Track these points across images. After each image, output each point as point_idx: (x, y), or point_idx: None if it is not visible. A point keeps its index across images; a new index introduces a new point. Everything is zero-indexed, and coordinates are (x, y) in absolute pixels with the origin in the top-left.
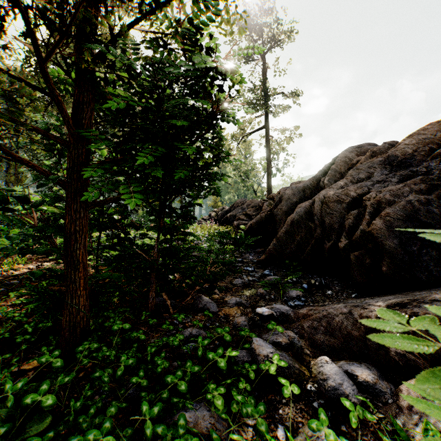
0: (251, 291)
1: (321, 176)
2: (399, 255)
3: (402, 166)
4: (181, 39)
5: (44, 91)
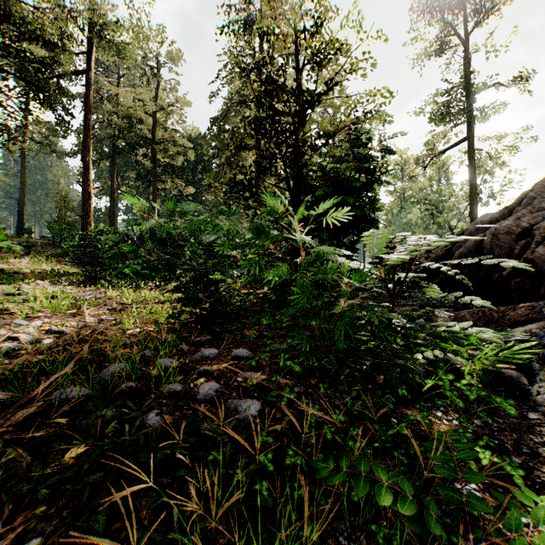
0: (406, 308)
1: (515, 206)
2: None
3: None
4: (350, 141)
5: (286, 189)
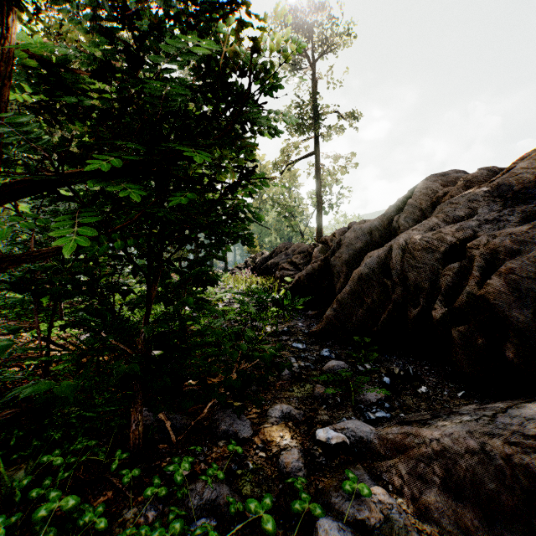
0: (304, 388)
1: (393, 214)
2: (530, 333)
3: (521, 199)
4: None
5: None
